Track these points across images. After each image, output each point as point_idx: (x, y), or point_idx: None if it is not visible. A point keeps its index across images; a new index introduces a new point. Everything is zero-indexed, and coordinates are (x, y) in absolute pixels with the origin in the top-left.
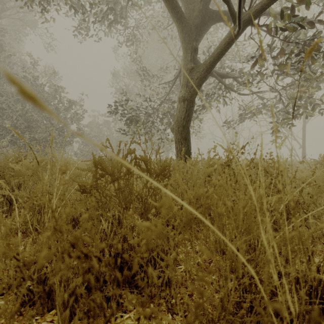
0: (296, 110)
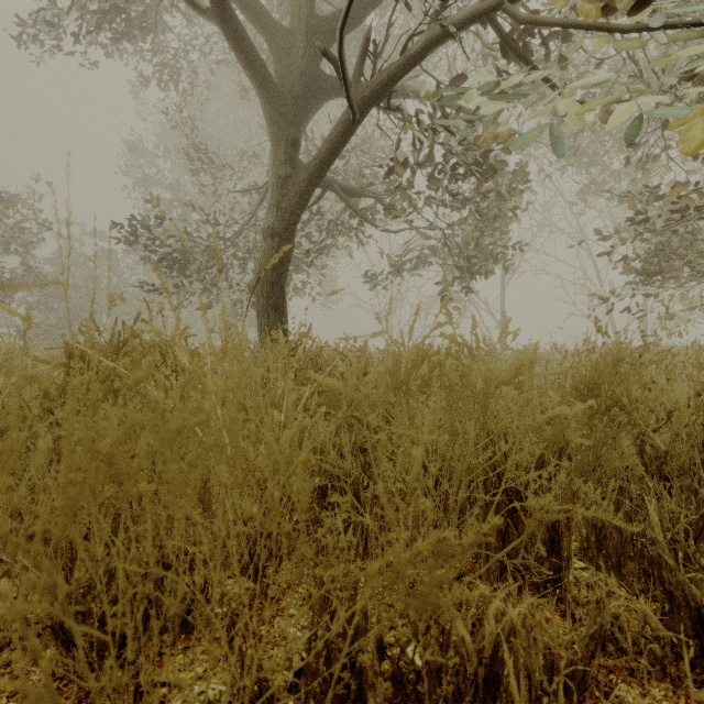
0: (472, 264)
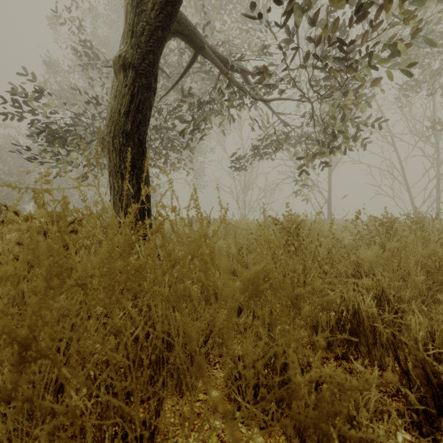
0: (334, 139)
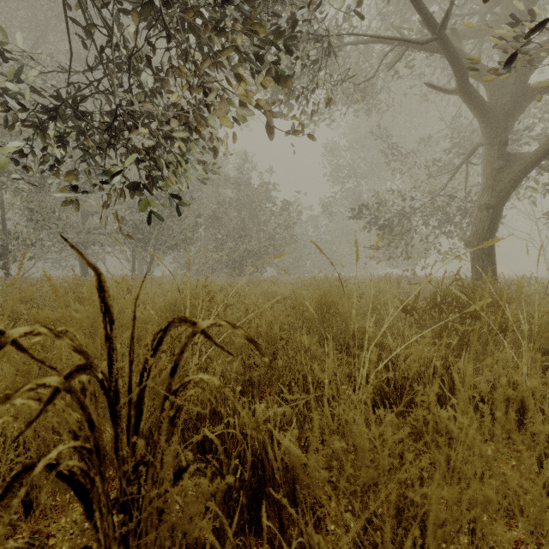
0: None
